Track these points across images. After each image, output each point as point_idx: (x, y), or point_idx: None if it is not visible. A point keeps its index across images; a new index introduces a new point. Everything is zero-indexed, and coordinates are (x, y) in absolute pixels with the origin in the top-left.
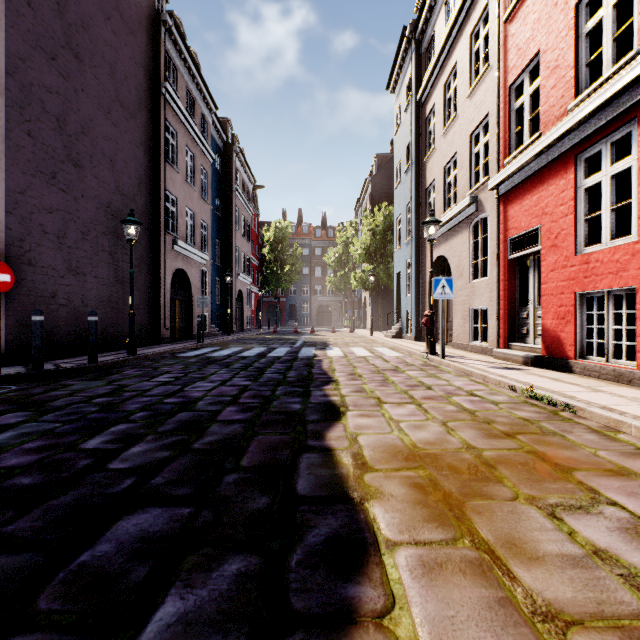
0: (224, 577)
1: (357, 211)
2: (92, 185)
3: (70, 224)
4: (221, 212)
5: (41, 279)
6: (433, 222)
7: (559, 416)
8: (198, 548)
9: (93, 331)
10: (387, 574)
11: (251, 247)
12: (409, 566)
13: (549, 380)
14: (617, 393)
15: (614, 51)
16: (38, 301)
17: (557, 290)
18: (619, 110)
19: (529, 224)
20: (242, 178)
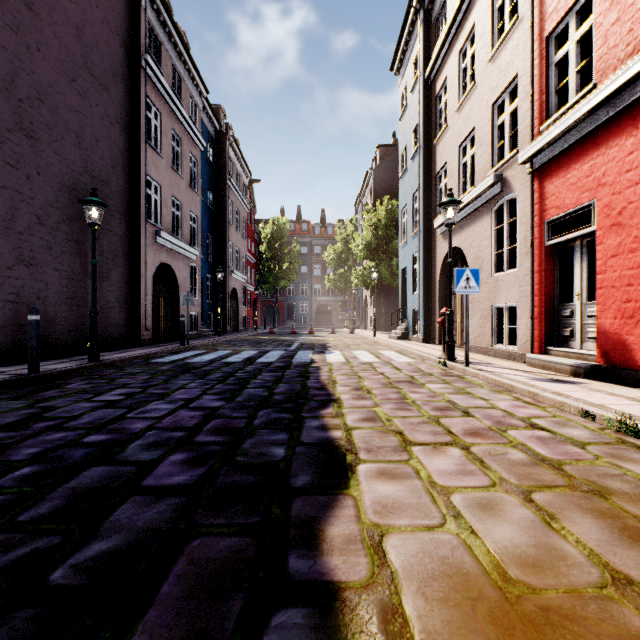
0: None
1: (357, 207)
2: (51, 162)
3: (21, 206)
4: (213, 205)
5: None
6: (452, 203)
7: None
8: None
9: (33, 333)
10: None
11: (247, 244)
12: None
13: (630, 401)
14: None
15: None
16: None
17: (621, 281)
18: None
19: (577, 200)
20: (236, 170)
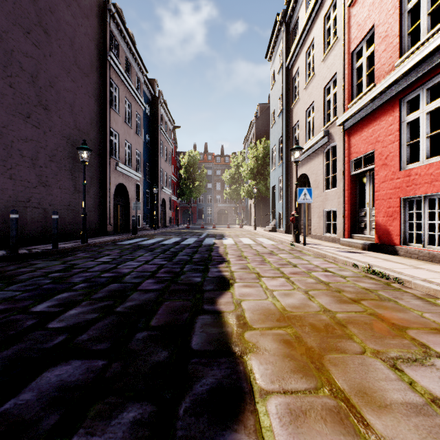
0: (121, 424)
1: (245, 144)
2: (57, 123)
3: (41, 150)
4: (150, 144)
5: (19, 189)
6: (298, 149)
7: (391, 286)
8: (104, 397)
9: (55, 225)
10: (260, 421)
11: (171, 169)
12: (278, 414)
13: (382, 260)
14: (432, 269)
15: (429, 22)
16: (17, 204)
17: (387, 196)
18: (433, 64)
19: (366, 149)
20: (165, 121)
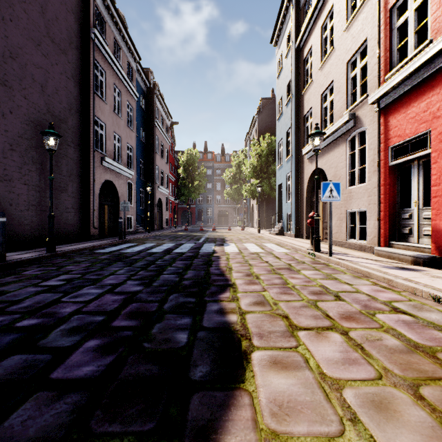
0: None
1: (247, 142)
2: (21, 104)
3: None
4: (145, 139)
5: None
6: (318, 134)
7: None
8: None
9: (0, 231)
10: None
11: (169, 167)
12: None
13: None
14: None
15: None
16: None
17: None
18: None
19: (416, 130)
20: (161, 115)
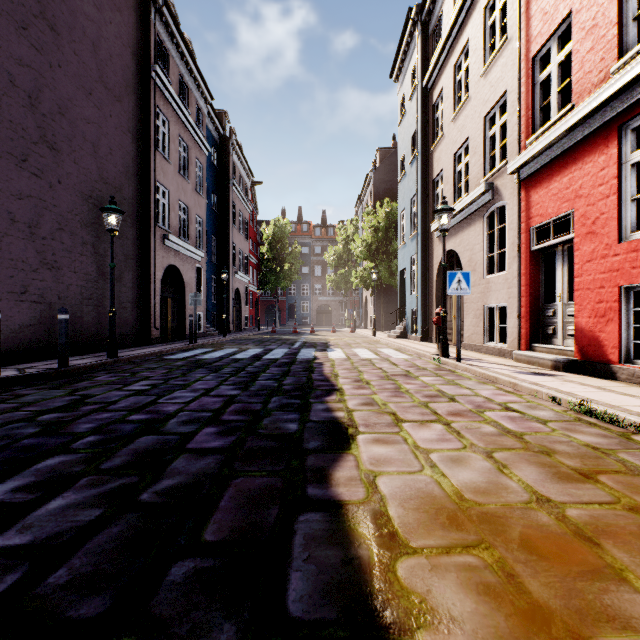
0: None
1: (358, 208)
2: (71, 171)
3: (44, 213)
4: (217, 208)
5: (9, 273)
6: (446, 210)
7: (635, 442)
8: None
9: (63, 331)
10: None
11: (249, 245)
12: None
13: (595, 389)
14: None
15: None
16: (5, 297)
17: (595, 284)
18: None
19: (558, 210)
20: (239, 173)
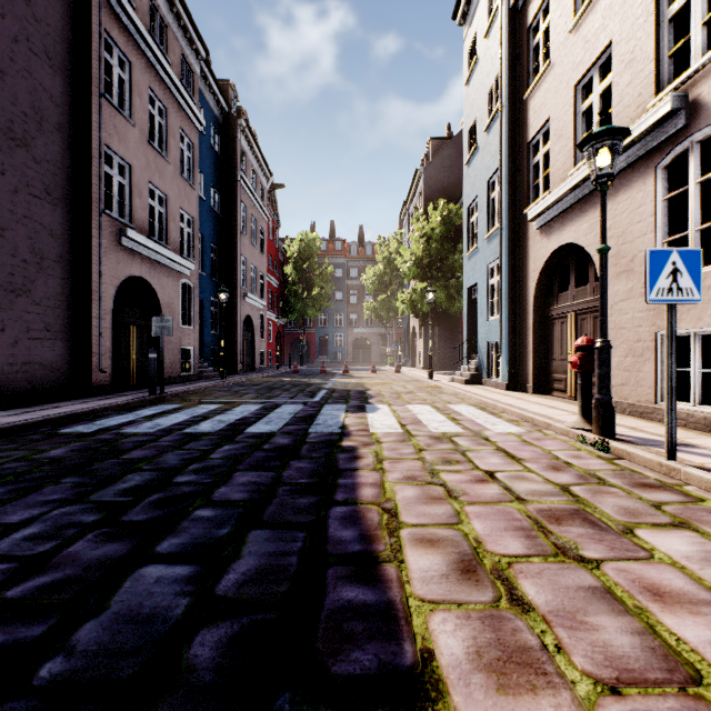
0: None
1: (403, 219)
2: None
3: None
4: (220, 208)
5: None
6: (612, 134)
7: None
8: None
9: None
10: None
11: (268, 263)
12: None
13: None
14: None
15: None
16: None
17: None
18: None
19: None
20: (252, 167)
